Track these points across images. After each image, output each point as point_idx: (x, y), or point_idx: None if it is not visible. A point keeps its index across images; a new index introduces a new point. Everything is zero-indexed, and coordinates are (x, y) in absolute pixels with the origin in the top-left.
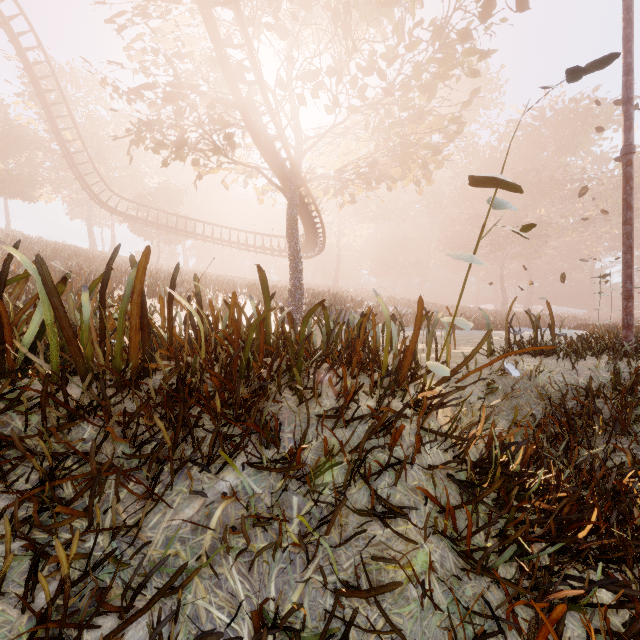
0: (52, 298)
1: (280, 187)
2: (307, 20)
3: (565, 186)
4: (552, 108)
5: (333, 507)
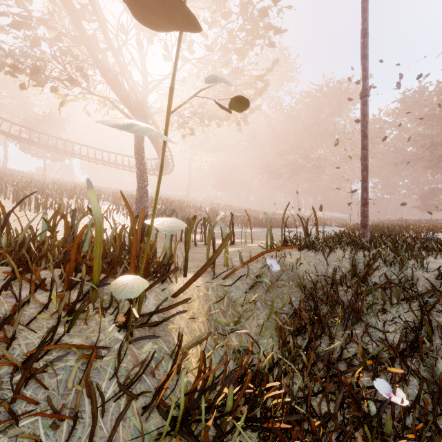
0: None
1: (129, 116)
2: None
3: (334, 136)
4: (327, 86)
5: None
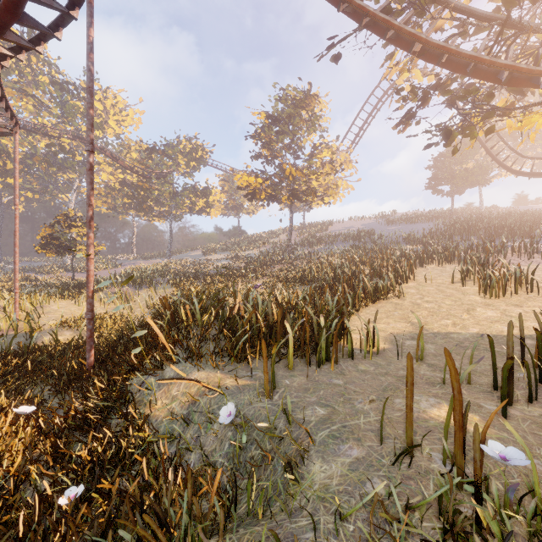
0: None
1: None
2: None
3: None
4: None
5: None
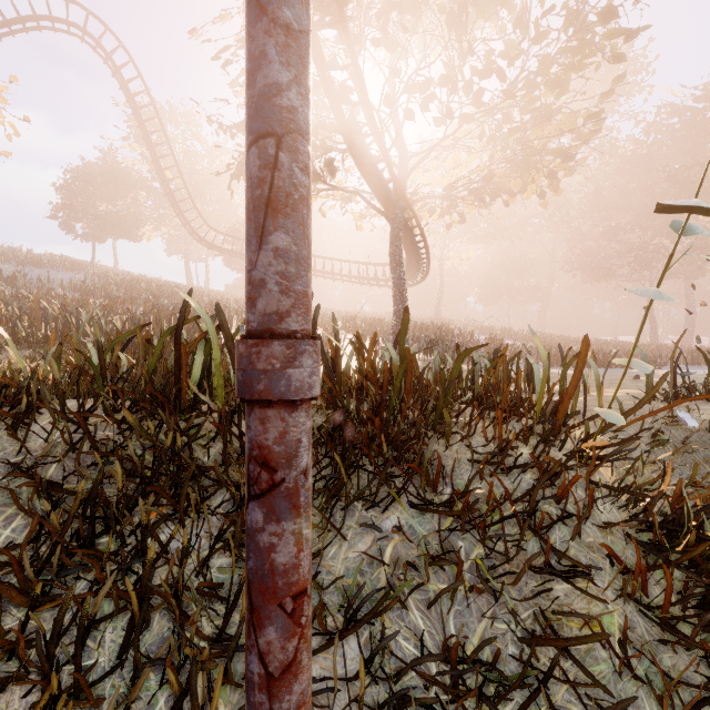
0: (228, 342)
1: (383, 211)
2: (414, 26)
3: None
4: None
5: (502, 556)
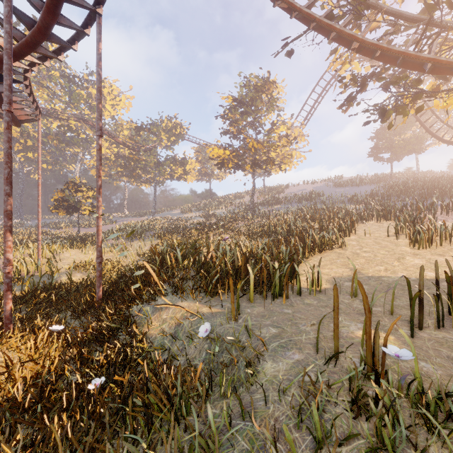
0: None
1: None
2: None
3: None
4: None
5: None
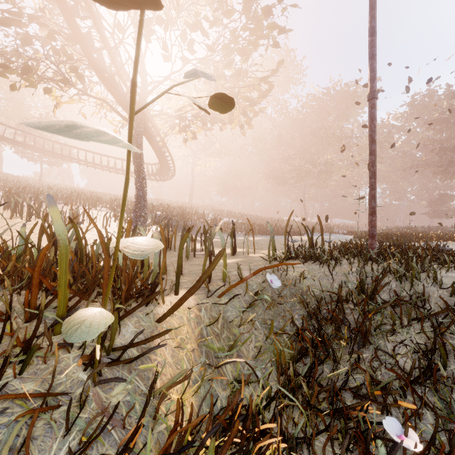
0: None
1: (127, 119)
2: None
3: (342, 140)
4: (334, 89)
5: None
